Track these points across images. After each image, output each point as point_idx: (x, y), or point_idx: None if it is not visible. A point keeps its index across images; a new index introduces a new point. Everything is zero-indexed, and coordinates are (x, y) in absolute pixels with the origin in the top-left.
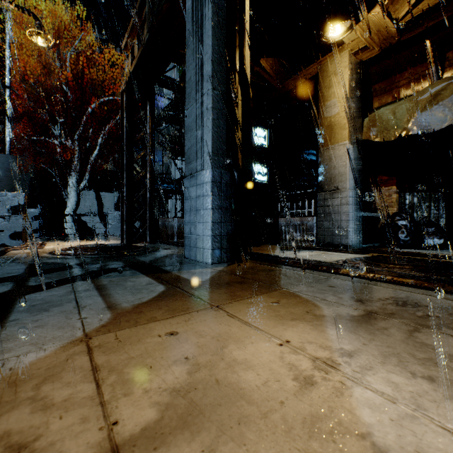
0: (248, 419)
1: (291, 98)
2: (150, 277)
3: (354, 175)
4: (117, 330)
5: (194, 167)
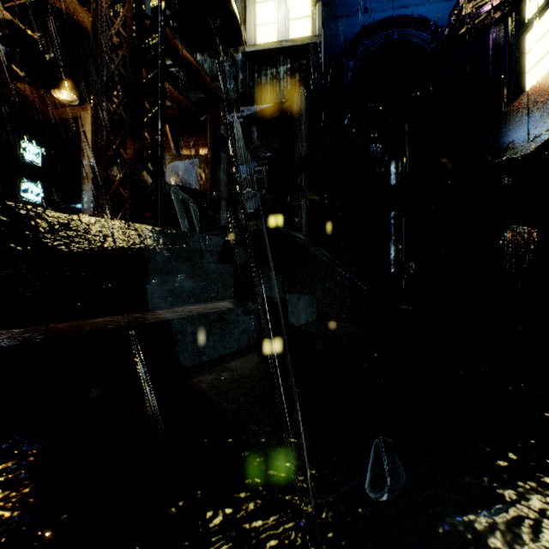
0: None
1: (64, 127)
2: None
3: (110, 207)
4: None
5: None
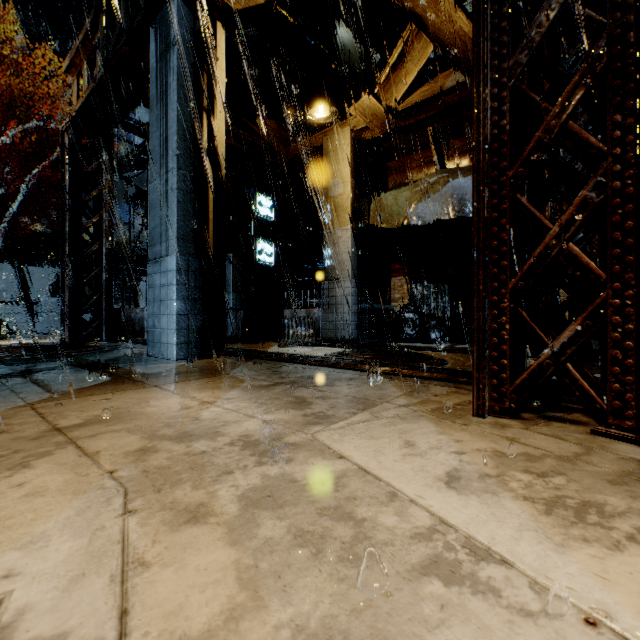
0: (138, 418)
1: (299, 166)
2: (97, 372)
3: (358, 264)
4: (57, 401)
5: (158, 251)
